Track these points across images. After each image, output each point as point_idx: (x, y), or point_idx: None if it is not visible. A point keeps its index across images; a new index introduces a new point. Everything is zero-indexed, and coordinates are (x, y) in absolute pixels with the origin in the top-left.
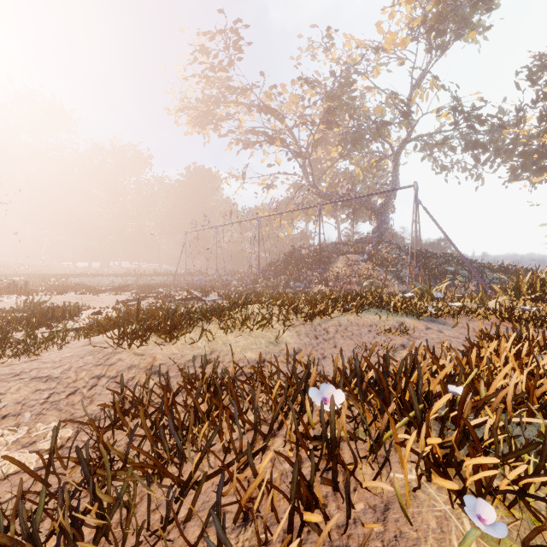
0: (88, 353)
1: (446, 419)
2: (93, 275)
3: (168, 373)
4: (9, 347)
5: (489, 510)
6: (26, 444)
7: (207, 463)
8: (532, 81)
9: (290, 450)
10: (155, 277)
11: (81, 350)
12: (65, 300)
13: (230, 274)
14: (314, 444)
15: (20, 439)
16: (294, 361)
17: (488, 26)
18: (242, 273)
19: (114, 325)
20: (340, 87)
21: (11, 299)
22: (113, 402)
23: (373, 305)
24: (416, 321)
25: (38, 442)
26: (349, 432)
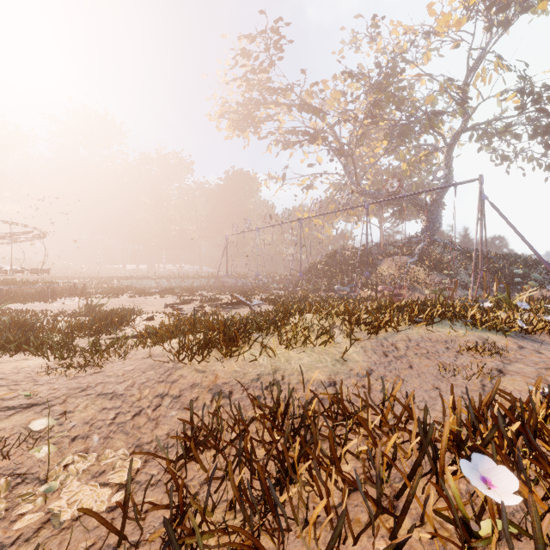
0: (149, 367)
1: None
2: (141, 278)
3: (232, 394)
4: (75, 356)
5: None
6: (95, 474)
7: (314, 543)
8: None
9: (436, 548)
10: (198, 279)
11: (142, 364)
12: (119, 303)
13: (271, 277)
14: (477, 546)
15: (89, 467)
16: (384, 394)
17: None
18: (281, 276)
19: (171, 335)
20: (386, 78)
21: (73, 302)
22: (183, 433)
23: (445, 317)
24: (503, 338)
25: (107, 471)
26: (519, 527)
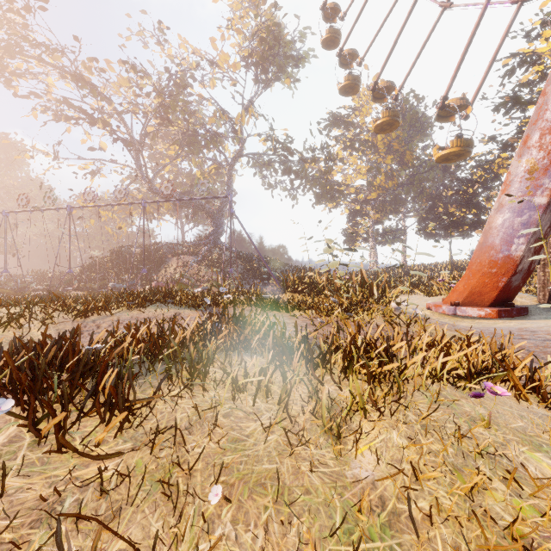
0: None
1: (65, 365)
2: None
3: None
4: None
5: (10, 403)
6: None
7: None
8: (320, 132)
9: None
10: None
11: None
12: None
13: (27, 275)
14: None
15: None
16: None
17: (297, 79)
18: (54, 274)
19: None
20: (176, 86)
21: None
22: None
23: (159, 300)
24: (194, 312)
25: None
26: None
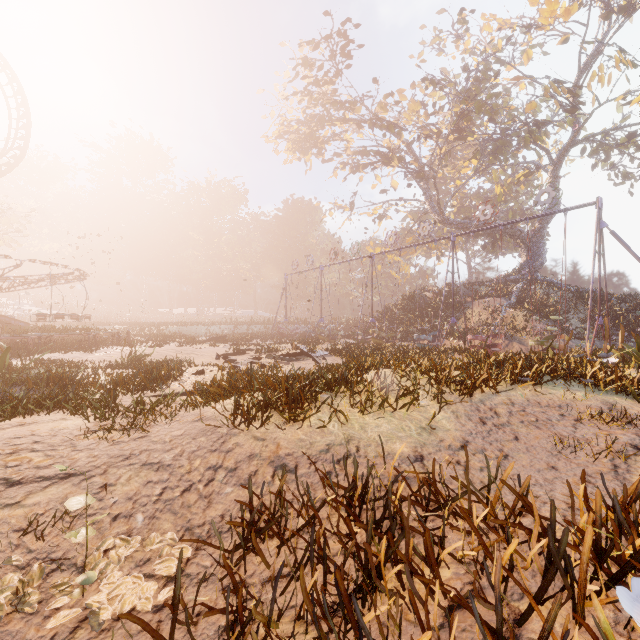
0: (200, 432)
1: None
2: (190, 324)
3: (298, 468)
4: (117, 416)
5: None
6: (139, 562)
7: None
8: None
9: None
10: (253, 325)
11: (192, 428)
12: (165, 353)
13: (337, 323)
14: None
15: (132, 553)
16: (489, 477)
17: None
18: (349, 321)
19: (224, 394)
20: (476, 84)
21: (115, 351)
22: (241, 518)
23: (558, 375)
24: (635, 403)
25: (152, 560)
26: None
